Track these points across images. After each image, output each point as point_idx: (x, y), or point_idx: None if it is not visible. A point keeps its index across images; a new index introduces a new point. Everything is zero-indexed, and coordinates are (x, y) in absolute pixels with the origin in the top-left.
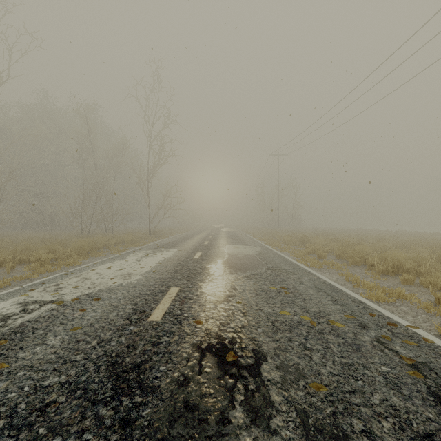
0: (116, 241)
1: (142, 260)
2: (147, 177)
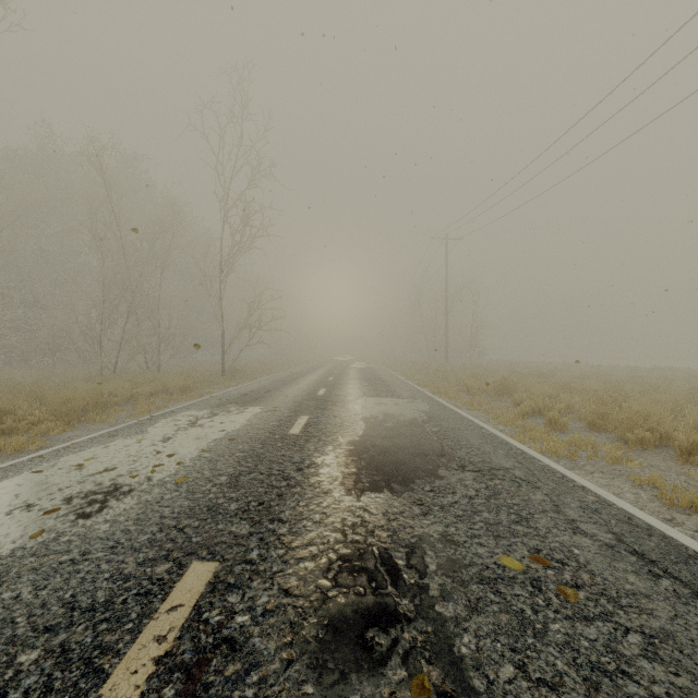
0: (154, 388)
1: (176, 437)
2: (219, 273)
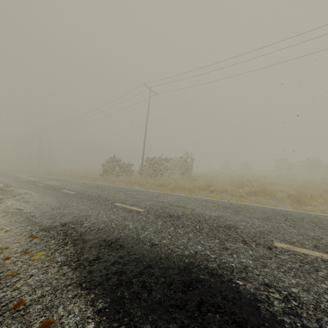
0: None
1: None
2: None
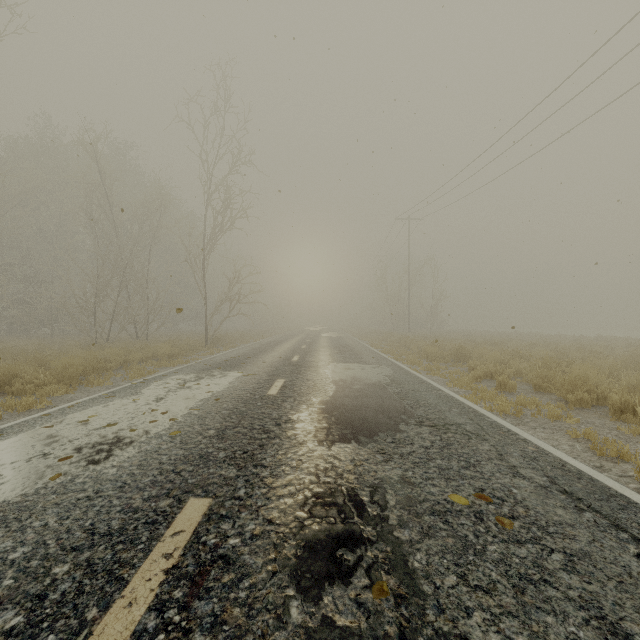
0: (144, 355)
1: (167, 398)
2: (203, 251)
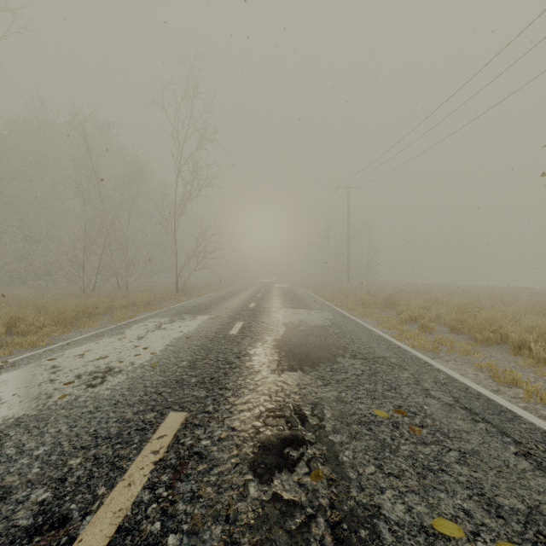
0: (125, 302)
1: (147, 337)
2: (174, 214)
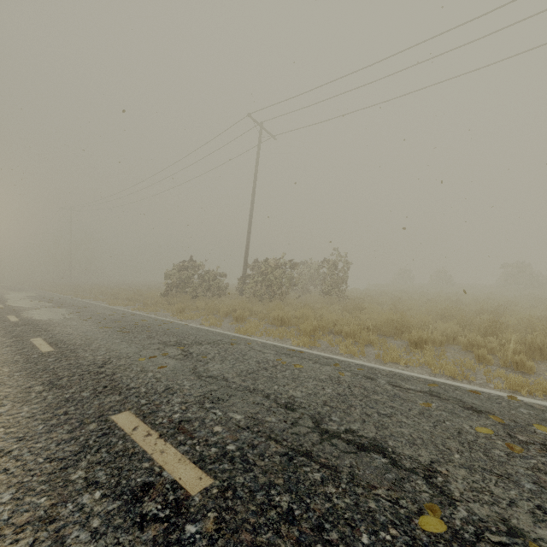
0: None
1: None
2: None
